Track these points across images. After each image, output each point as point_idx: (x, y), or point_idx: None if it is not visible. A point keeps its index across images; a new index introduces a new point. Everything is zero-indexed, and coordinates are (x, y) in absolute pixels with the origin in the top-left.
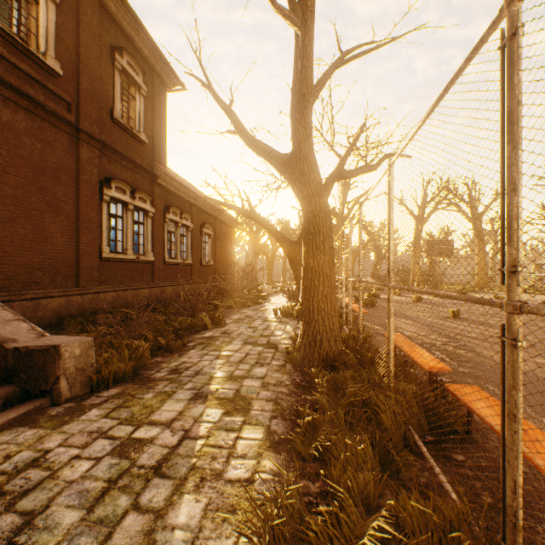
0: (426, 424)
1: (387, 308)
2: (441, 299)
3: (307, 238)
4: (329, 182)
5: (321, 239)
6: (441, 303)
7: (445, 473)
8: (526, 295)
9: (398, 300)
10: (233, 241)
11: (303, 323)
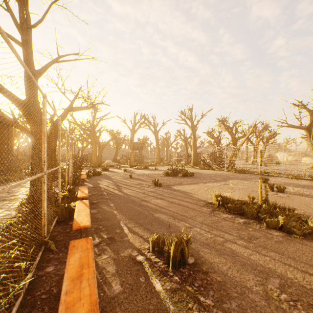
0: (68, 216)
1: (106, 175)
2: (136, 169)
3: (33, 144)
4: (66, 112)
5: (41, 145)
6: (134, 171)
7: (61, 228)
8: (170, 166)
9: (116, 171)
10: (12, 135)
11: (31, 185)
